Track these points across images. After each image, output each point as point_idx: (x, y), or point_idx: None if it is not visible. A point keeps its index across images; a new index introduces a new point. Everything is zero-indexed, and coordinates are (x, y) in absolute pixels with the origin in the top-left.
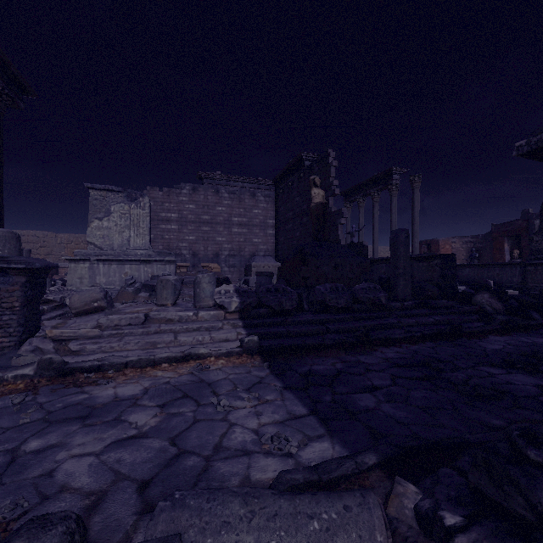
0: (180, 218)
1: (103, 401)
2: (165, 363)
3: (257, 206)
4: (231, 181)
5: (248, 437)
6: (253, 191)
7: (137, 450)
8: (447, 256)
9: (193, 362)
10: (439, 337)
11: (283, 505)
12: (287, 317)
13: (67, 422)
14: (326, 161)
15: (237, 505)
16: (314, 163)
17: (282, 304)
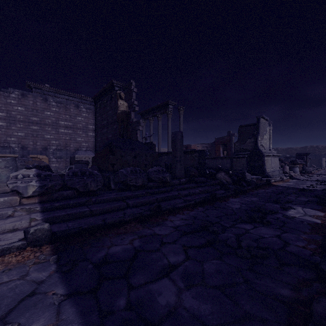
0: (8, 117)
1: None
2: None
3: (80, 115)
4: (58, 94)
5: None
6: (77, 103)
7: None
8: (201, 151)
9: None
10: (205, 202)
11: None
12: (92, 197)
13: None
14: (129, 88)
15: None
16: (121, 88)
17: (87, 185)
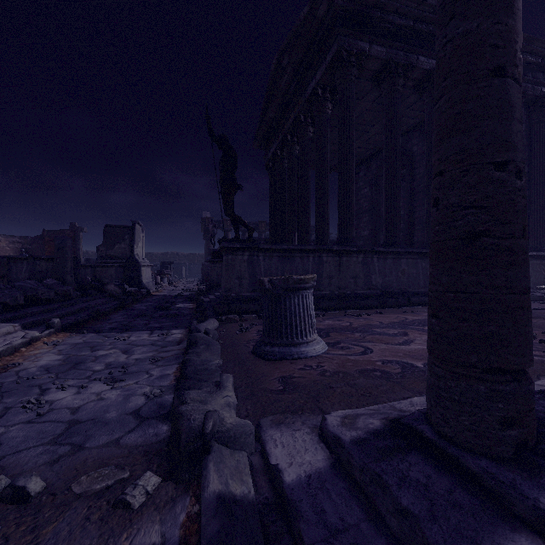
0: None
1: (58, 363)
2: (22, 348)
3: None
4: None
5: (155, 337)
6: None
7: (140, 349)
8: (74, 259)
9: (37, 343)
10: (119, 308)
11: (207, 322)
12: (22, 311)
13: (77, 366)
14: None
15: (204, 324)
16: None
17: (17, 299)
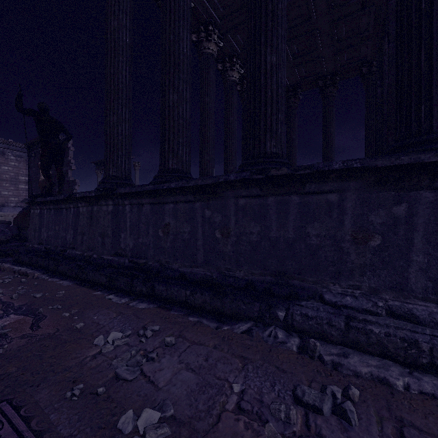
0: None
1: None
2: None
3: (7, 164)
4: None
5: None
6: (2, 150)
7: None
8: None
9: None
10: None
11: None
12: (2, 244)
13: None
14: (66, 145)
15: None
16: None
17: None
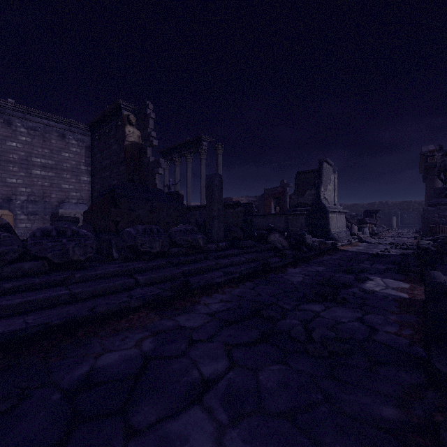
0: None
1: None
2: None
3: (68, 149)
4: (30, 115)
5: None
6: (62, 132)
7: None
8: (247, 204)
9: None
10: (254, 275)
11: None
12: (75, 272)
13: None
14: (144, 112)
15: None
16: (132, 112)
17: (67, 252)
